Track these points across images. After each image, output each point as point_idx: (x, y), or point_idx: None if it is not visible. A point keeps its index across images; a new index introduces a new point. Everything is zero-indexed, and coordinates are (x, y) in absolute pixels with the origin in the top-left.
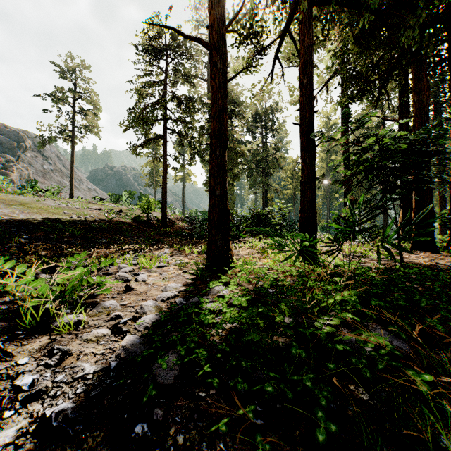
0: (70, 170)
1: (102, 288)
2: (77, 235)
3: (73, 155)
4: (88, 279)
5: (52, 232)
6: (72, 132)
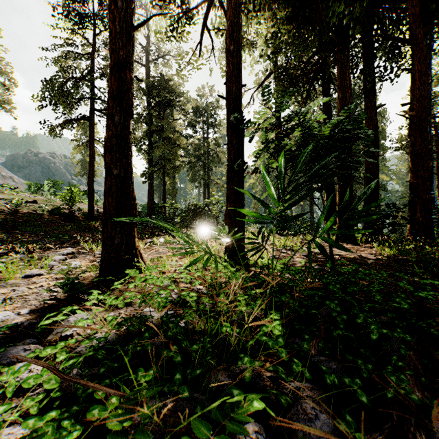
0: None
1: None
2: None
3: None
4: None
5: None
6: None
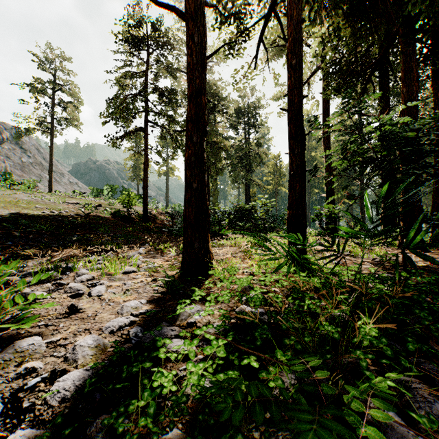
0: (49, 163)
1: (40, 308)
2: (47, 232)
3: (52, 147)
4: (16, 299)
5: (15, 229)
6: (51, 124)
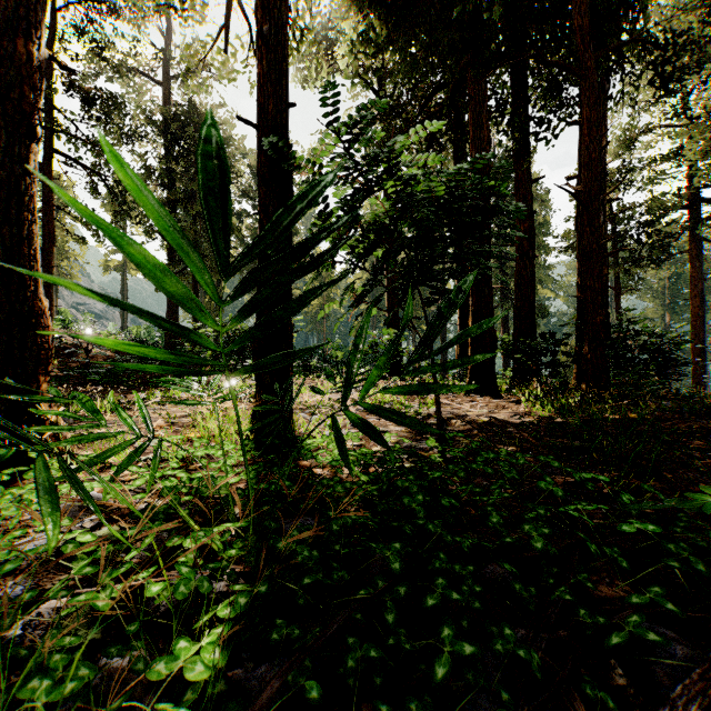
0: None
1: None
2: None
3: None
4: None
5: None
6: None
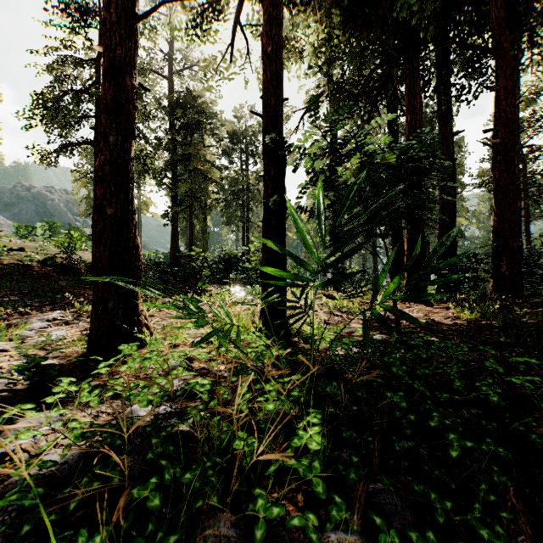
0: None
1: None
2: None
3: None
4: None
5: None
6: None
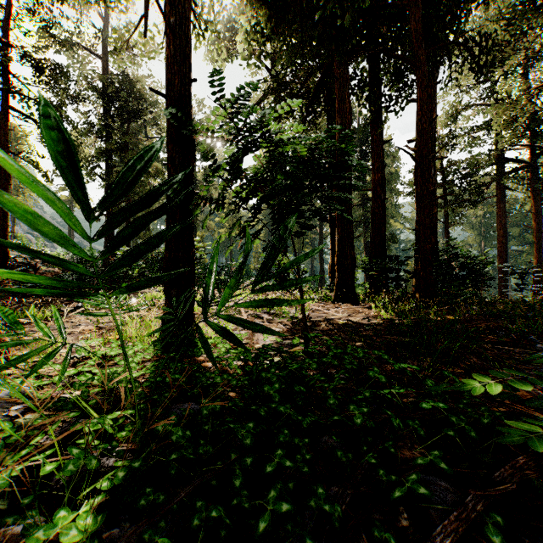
0: None
1: None
2: None
3: None
4: None
5: None
6: None
